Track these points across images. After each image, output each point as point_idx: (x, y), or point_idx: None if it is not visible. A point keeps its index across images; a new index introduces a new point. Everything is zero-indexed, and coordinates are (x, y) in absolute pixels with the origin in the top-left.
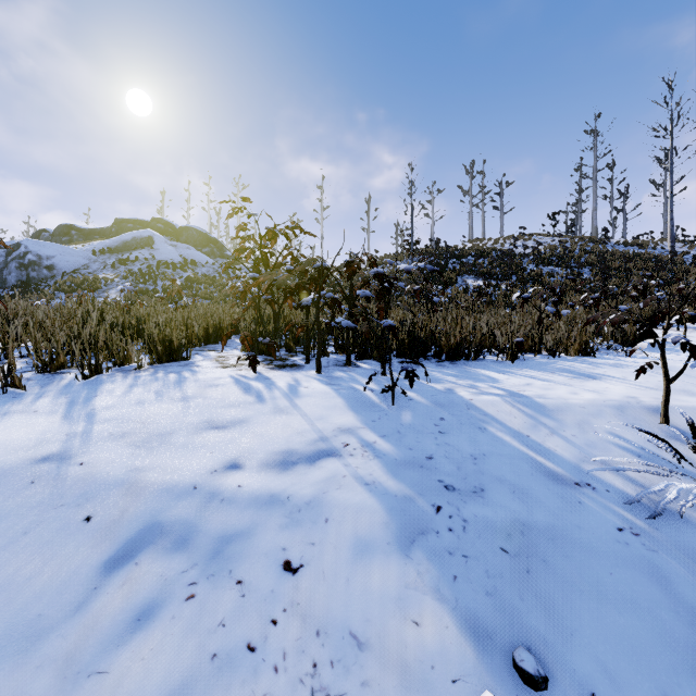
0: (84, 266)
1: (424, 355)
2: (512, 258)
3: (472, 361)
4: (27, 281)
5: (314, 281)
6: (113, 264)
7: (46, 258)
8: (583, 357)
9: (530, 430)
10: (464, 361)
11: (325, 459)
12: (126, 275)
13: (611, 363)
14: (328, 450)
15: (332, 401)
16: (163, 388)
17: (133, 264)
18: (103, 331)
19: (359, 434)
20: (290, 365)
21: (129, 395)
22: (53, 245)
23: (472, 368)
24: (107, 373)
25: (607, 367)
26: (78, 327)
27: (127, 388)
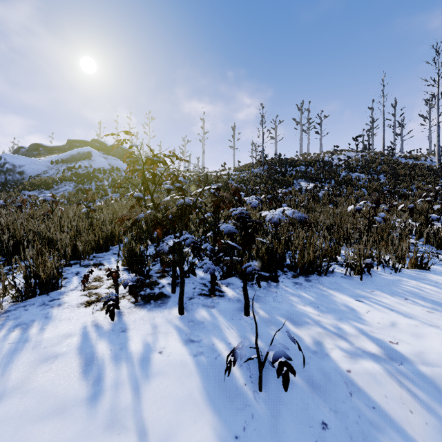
0: (44, 172)
1: (281, 268)
2: (331, 167)
3: (324, 276)
4: (5, 182)
5: (179, 216)
6: (63, 171)
7: (18, 166)
8: (419, 270)
9: None
10: (317, 276)
11: None
12: (71, 178)
13: None
14: None
15: (186, 385)
16: None
17: (77, 171)
18: None
19: None
20: (156, 297)
21: None
22: (24, 158)
23: (327, 288)
24: None
25: None
26: None
27: None
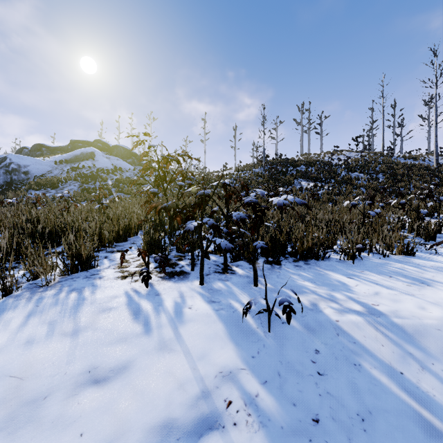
0: (48, 172)
1: (283, 254)
2: (331, 167)
3: (321, 261)
4: (11, 182)
5: (198, 205)
6: (68, 171)
7: (23, 166)
8: (406, 256)
9: (400, 363)
10: (315, 261)
11: (207, 436)
12: (76, 178)
13: (434, 266)
14: (210, 417)
15: (213, 328)
16: (58, 317)
17: (81, 170)
18: (12, 257)
19: (240, 381)
20: (178, 273)
21: (23, 329)
22: (28, 158)
23: (323, 269)
24: (16, 293)
25: (432, 270)
26: (9, 239)
27: (24, 318)
